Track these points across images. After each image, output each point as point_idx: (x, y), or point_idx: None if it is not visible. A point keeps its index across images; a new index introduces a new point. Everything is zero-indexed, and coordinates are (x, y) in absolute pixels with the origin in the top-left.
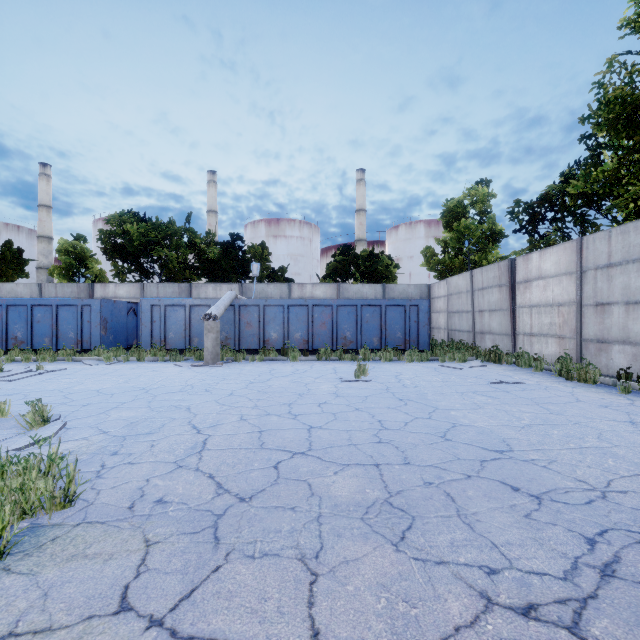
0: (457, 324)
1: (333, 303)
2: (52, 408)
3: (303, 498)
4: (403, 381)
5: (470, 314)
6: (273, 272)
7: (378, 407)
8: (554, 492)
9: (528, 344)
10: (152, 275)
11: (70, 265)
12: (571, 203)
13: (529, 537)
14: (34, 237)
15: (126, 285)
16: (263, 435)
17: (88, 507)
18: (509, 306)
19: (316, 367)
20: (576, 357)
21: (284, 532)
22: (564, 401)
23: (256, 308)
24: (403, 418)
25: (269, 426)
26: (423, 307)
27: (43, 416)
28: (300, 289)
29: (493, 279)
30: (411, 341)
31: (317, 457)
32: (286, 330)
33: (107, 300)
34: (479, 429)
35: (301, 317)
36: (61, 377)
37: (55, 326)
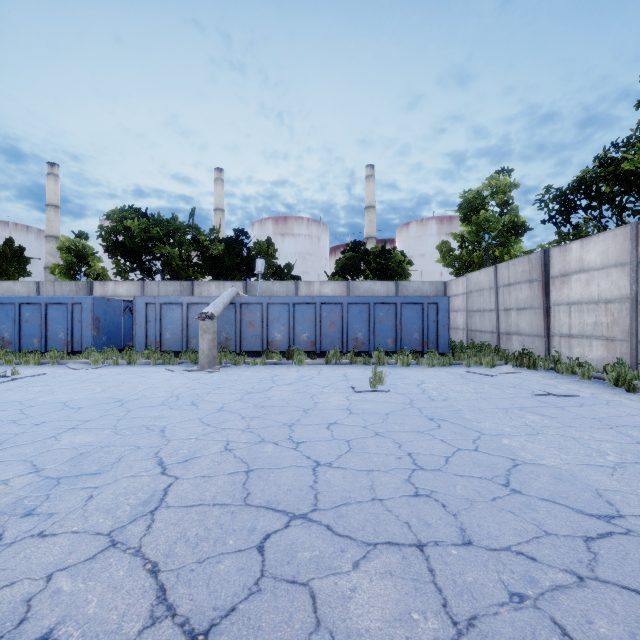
0: (478, 324)
1: (343, 301)
2: None
3: (301, 637)
4: (428, 392)
5: (494, 313)
6: (279, 269)
7: (404, 431)
8: None
9: (566, 347)
10: (155, 273)
11: (71, 263)
12: (607, 190)
13: None
14: (43, 237)
15: (126, 283)
16: (250, 479)
17: None
18: (542, 304)
19: (324, 373)
20: (630, 363)
21: None
22: None
23: (259, 306)
24: (441, 450)
25: (260, 462)
26: (443, 305)
27: None
28: (307, 287)
29: (522, 274)
30: (429, 343)
31: (326, 526)
32: (291, 330)
33: (99, 298)
34: (553, 471)
35: (308, 316)
36: (33, 384)
37: (44, 326)
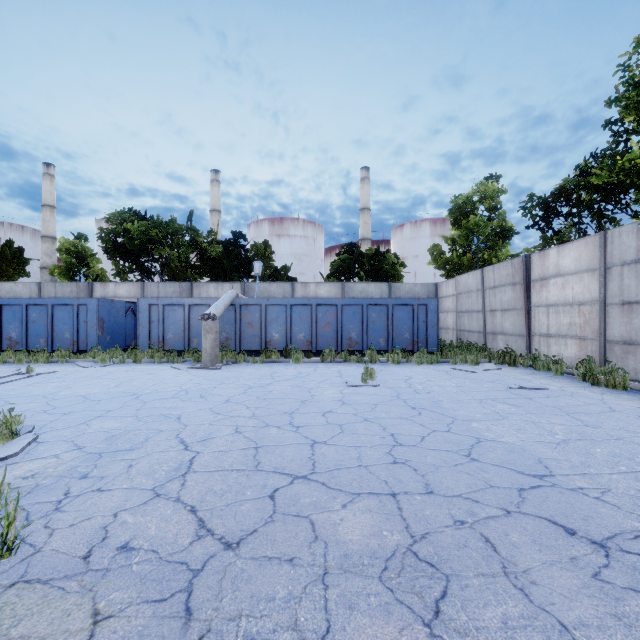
0: (466, 324)
1: (338, 302)
2: (29, 417)
3: (304, 544)
4: (414, 386)
5: (481, 314)
6: (276, 271)
7: (389, 417)
8: (621, 537)
9: (545, 345)
10: (153, 274)
11: (71, 264)
12: (587, 198)
13: (608, 613)
14: (38, 237)
15: (126, 284)
16: (259, 452)
17: (33, 556)
18: (523, 305)
19: (320, 370)
20: (599, 360)
21: (278, 601)
22: (597, 410)
23: (258, 308)
24: (419, 431)
25: (267, 441)
26: (432, 306)
27: (11, 429)
28: (303, 288)
29: (506, 277)
30: (419, 342)
31: (321, 483)
32: (289, 330)
33: (104, 299)
34: (508, 446)
35: (304, 317)
36: (50, 380)
37: (50, 326)
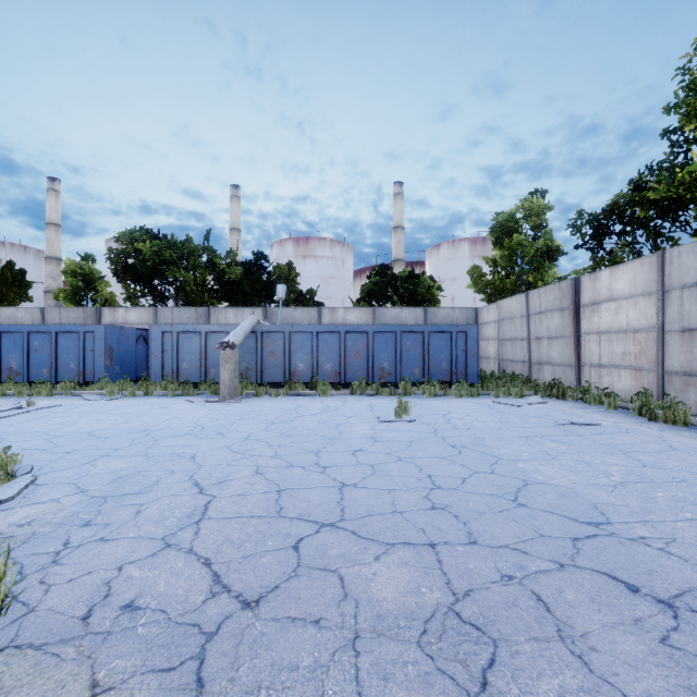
0: (510, 353)
1: (369, 329)
2: (28, 456)
3: (332, 603)
4: (453, 421)
5: (525, 342)
6: (301, 295)
7: (426, 456)
8: (690, 595)
9: (596, 377)
10: (167, 299)
11: (77, 288)
12: (642, 214)
13: (680, 685)
14: (42, 258)
15: (137, 310)
16: (282, 496)
17: (25, 617)
18: (572, 333)
19: (349, 403)
20: (657, 393)
21: (303, 670)
22: (656, 449)
23: (281, 335)
24: (459, 472)
25: (290, 483)
26: (472, 334)
27: (7, 470)
28: (331, 314)
29: (553, 301)
30: (458, 373)
31: (351, 532)
32: (315, 360)
33: (113, 326)
34: (559, 489)
35: (332, 345)
36: (52, 415)
37: (54, 355)
